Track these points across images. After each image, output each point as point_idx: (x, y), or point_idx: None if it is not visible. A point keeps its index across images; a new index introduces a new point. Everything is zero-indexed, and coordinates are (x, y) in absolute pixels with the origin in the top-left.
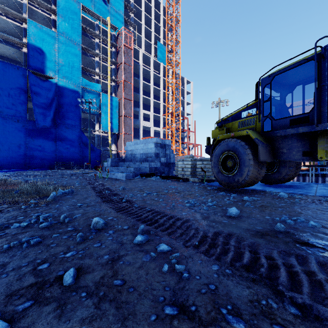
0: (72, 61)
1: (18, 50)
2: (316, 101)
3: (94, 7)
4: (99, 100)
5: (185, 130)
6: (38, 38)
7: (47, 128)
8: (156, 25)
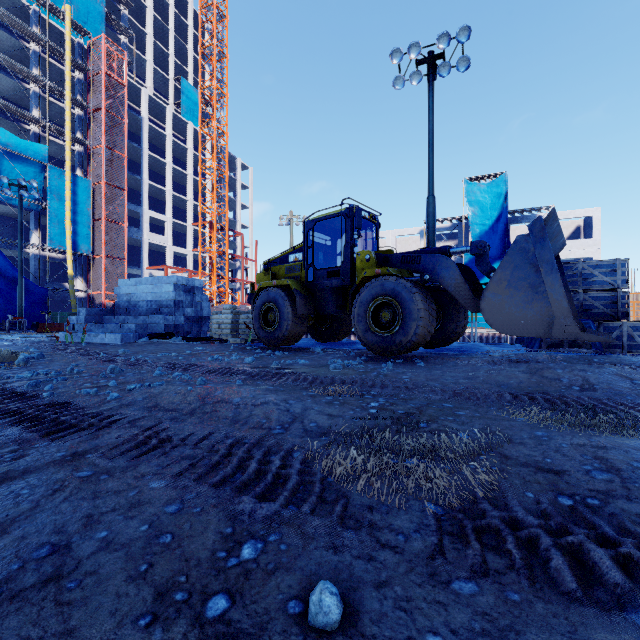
0: None
1: None
2: (345, 256)
3: None
4: (42, 180)
5: (238, 257)
6: None
7: None
8: (178, 44)
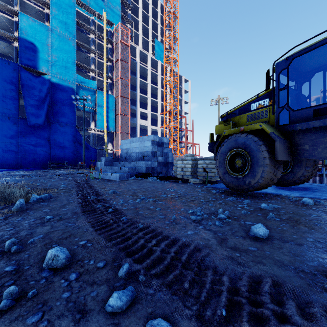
0: (66, 57)
1: (9, 45)
2: None
3: (89, 2)
4: (94, 98)
5: (183, 129)
6: (30, 32)
7: (40, 126)
8: (153, 23)
